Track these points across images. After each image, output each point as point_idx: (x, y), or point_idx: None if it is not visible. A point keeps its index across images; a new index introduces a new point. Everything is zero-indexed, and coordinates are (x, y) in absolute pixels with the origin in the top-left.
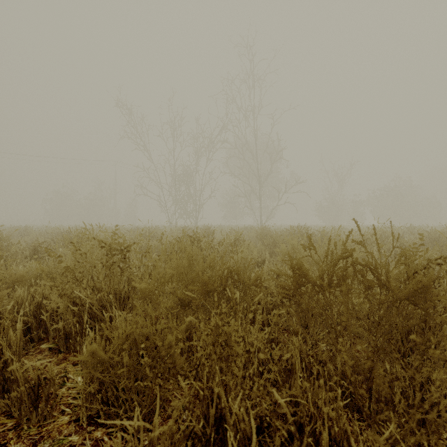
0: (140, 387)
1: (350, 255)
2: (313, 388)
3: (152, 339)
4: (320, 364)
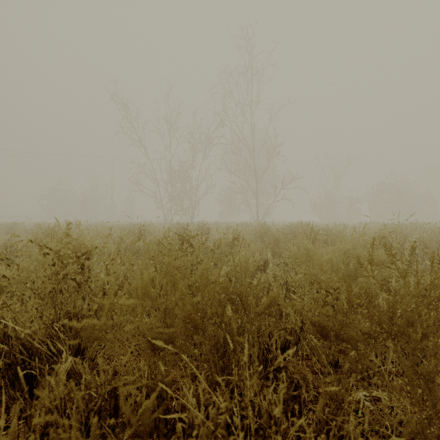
0: None
1: None
2: None
3: None
4: None
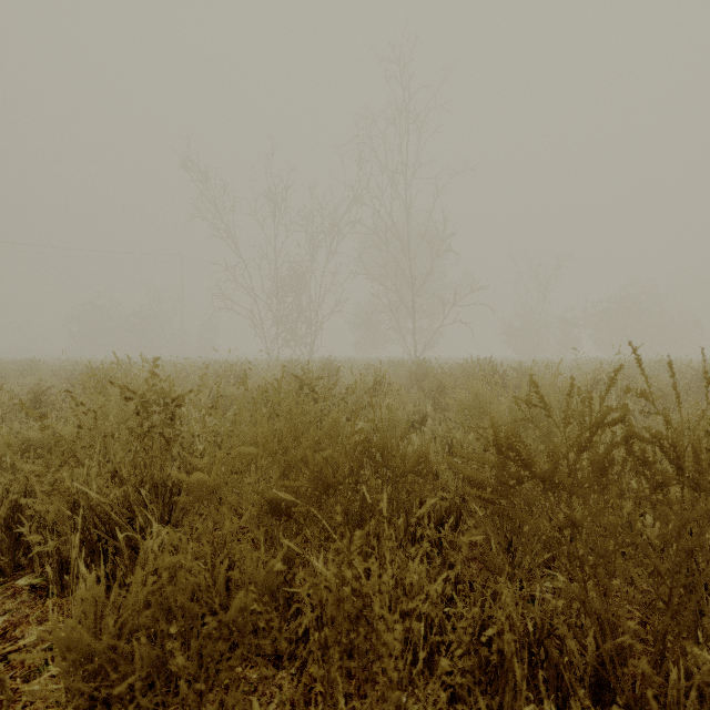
0: (178, 701)
1: (622, 422)
2: (534, 684)
3: (205, 598)
4: (549, 638)
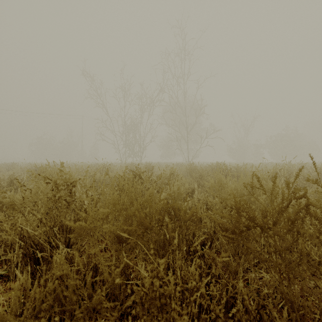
0: None
1: (304, 197)
2: None
3: (79, 293)
4: (262, 309)
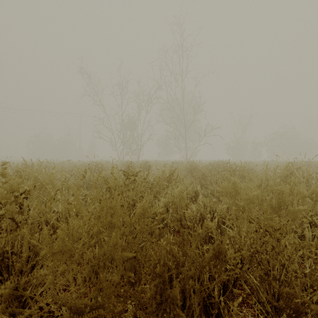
0: None
1: None
2: None
3: None
4: None
